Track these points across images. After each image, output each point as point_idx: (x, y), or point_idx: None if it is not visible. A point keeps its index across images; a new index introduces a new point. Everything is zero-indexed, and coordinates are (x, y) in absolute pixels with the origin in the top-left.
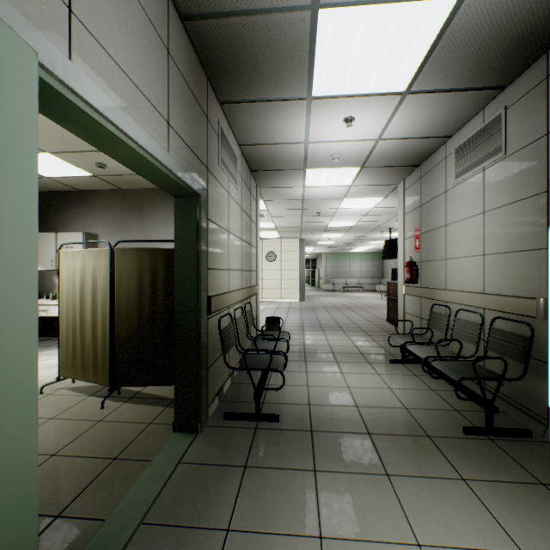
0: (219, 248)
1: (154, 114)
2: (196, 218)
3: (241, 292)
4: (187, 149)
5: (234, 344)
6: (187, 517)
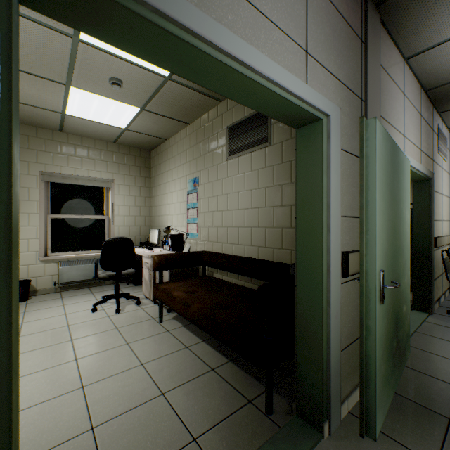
0: (437, 207)
1: (416, 150)
2: (428, 192)
3: (449, 237)
4: (425, 156)
5: (449, 270)
6: (441, 337)
